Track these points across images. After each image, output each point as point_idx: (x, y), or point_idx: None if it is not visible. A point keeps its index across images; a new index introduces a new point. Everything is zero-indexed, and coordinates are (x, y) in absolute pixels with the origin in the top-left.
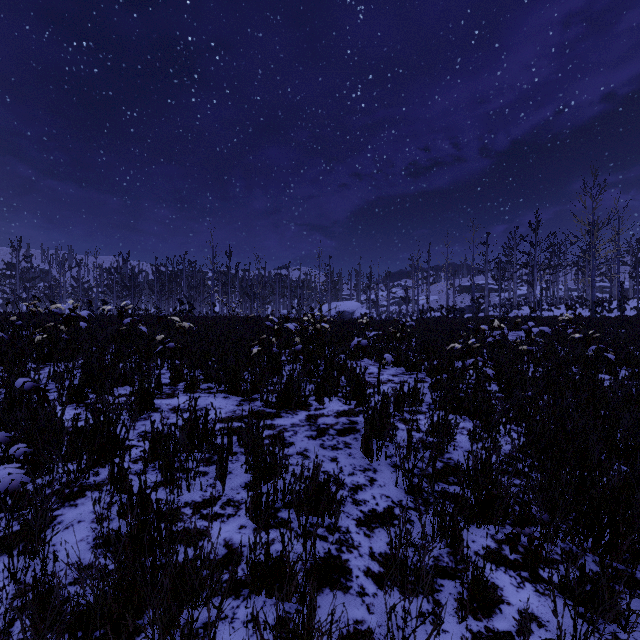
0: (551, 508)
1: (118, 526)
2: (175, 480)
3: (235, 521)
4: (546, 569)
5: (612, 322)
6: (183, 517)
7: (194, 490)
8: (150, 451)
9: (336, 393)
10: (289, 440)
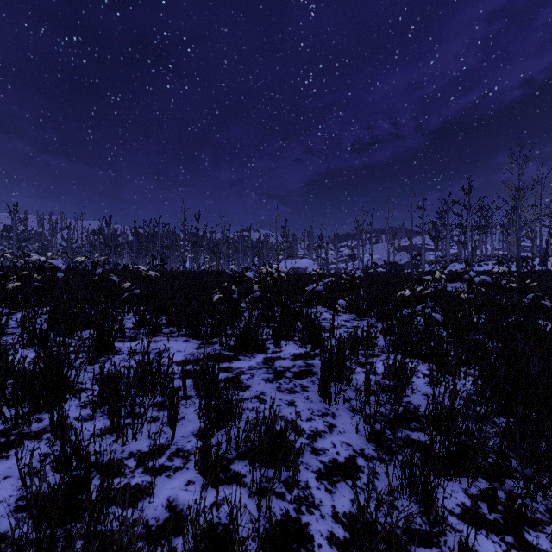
0: (526, 459)
1: (38, 488)
2: (120, 428)
3: (182, 475)
4: (532, 532)
5: (539, 275)
6: (125, 471)
7: (142, 438)
8: (99, 395)
9: (292, 337)
10: (246, 383)
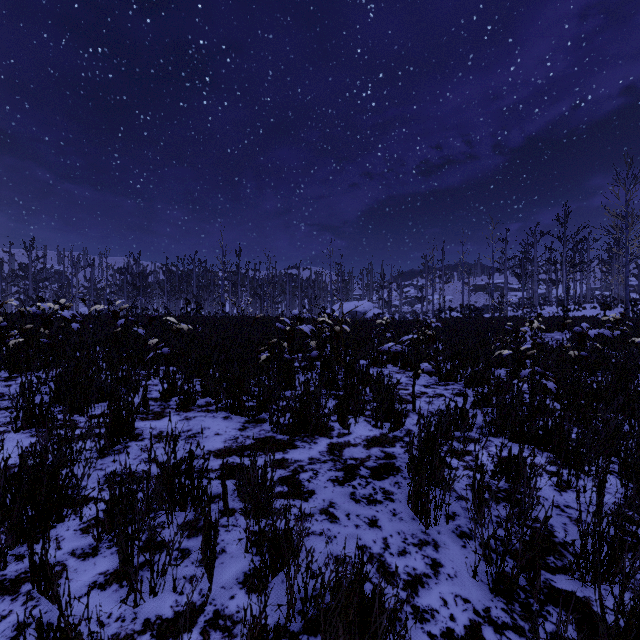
0: None
1: None
2: (131, 581)
3: None
4: None
5: None
6: None
7: (164, 591)
8: (107, 516)
9: (362, 412)
10: (307, 486)
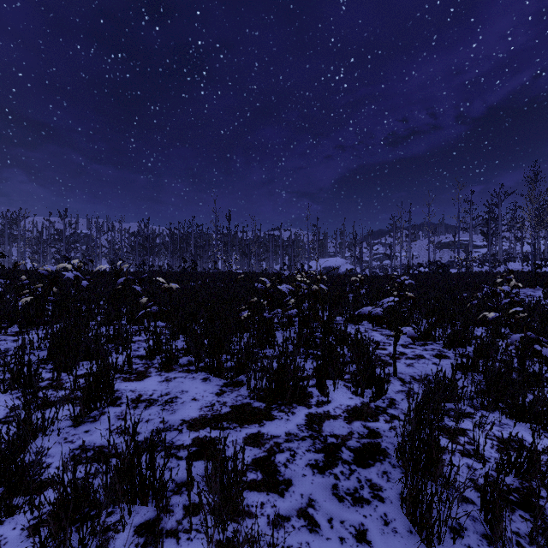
0: None
1: None
2: None
3: None
4: None
5: None
6: None
7: None
8: (53, 517)
9: (341, 376)
10: (284, 474)
